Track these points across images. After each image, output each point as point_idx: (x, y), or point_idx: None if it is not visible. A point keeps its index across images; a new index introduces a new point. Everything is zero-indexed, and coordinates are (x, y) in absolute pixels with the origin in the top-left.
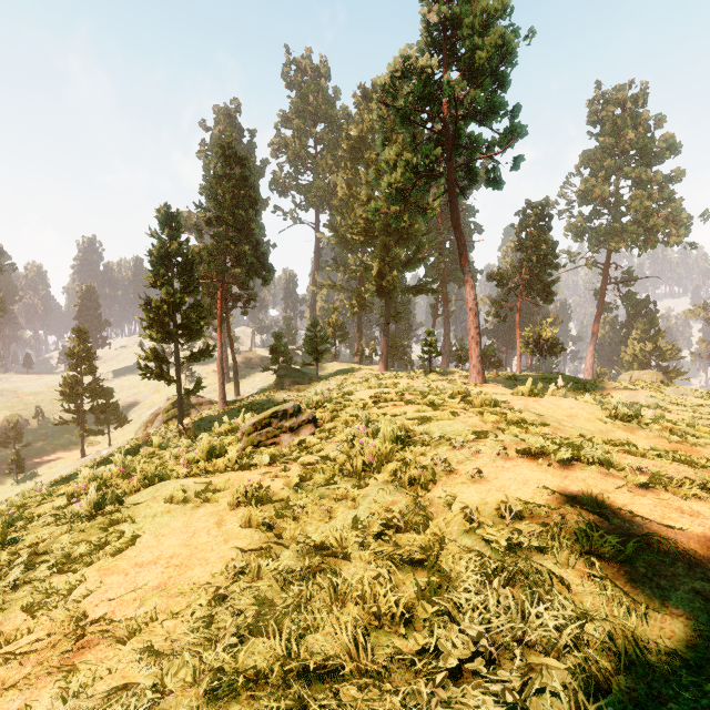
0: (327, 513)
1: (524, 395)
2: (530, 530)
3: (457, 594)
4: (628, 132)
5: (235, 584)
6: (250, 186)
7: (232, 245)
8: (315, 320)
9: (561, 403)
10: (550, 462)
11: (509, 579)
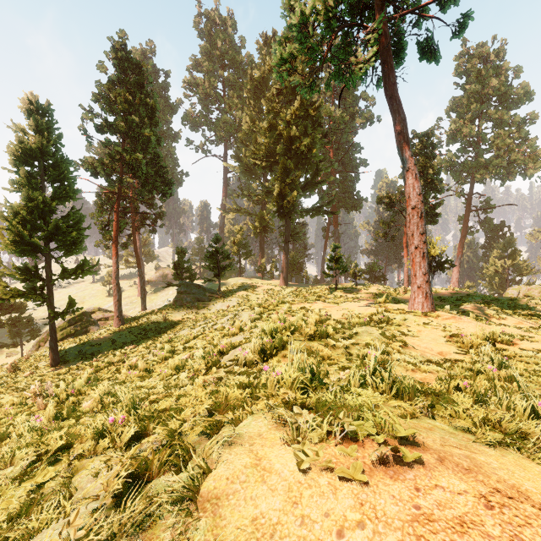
0: None
1: None
2: None
3: None
4: (492, 80)
5: None
6: (147, 96)
7: (124, 153)
8: (217, 235)
9: None
10: None
11: None
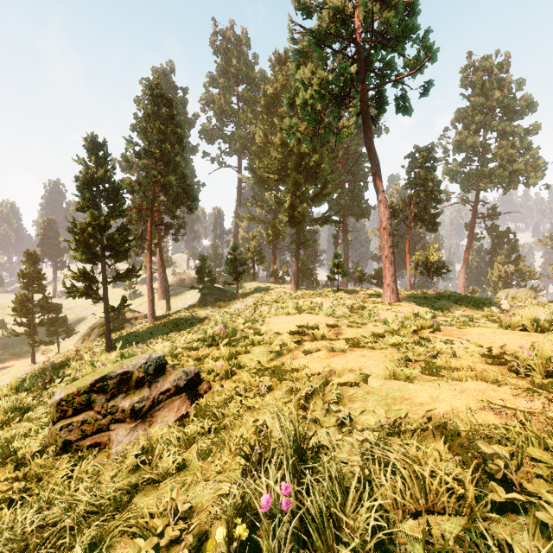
0: None
1: (523, 329)
2: None
3: None
4: (495, 92)
5: None
6: (176, 125)
7: (159, 176)
8: (235, 244)
9: None
10: None
11: None
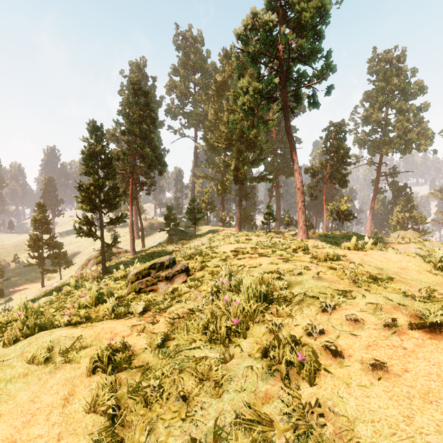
0: (185, 398)
1: (350, 249)
2: None
3: None
4: (394, 79)
5: None
6: (151, 110)
7: (138, 148)
8: (194, 198)
9: (390, 256)
10: None
11: None
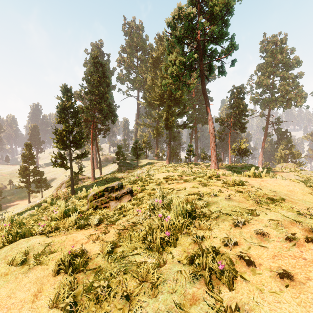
0: (128, 297)
1: (250, 176)
2: None
3: None
4: (278, 55)
5: None
6: (106, 77)
7: (97, 104)
8: (136, 139)
9: (280, 182)
10: None
11: None
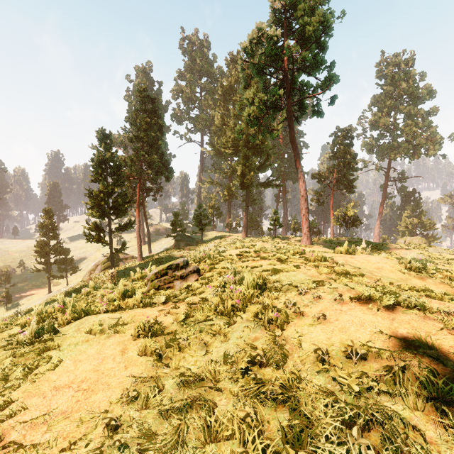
0: (205, 345)
1: (342, 253)
2: (376, 372)
3: (320, 440)
4: (402, 83)
5: (127, 410)
6: (158, 117)
7: (146, 155)
8: (200, 204)
9: (370, 259)
10: (377, 306)
11: (365, 422)
